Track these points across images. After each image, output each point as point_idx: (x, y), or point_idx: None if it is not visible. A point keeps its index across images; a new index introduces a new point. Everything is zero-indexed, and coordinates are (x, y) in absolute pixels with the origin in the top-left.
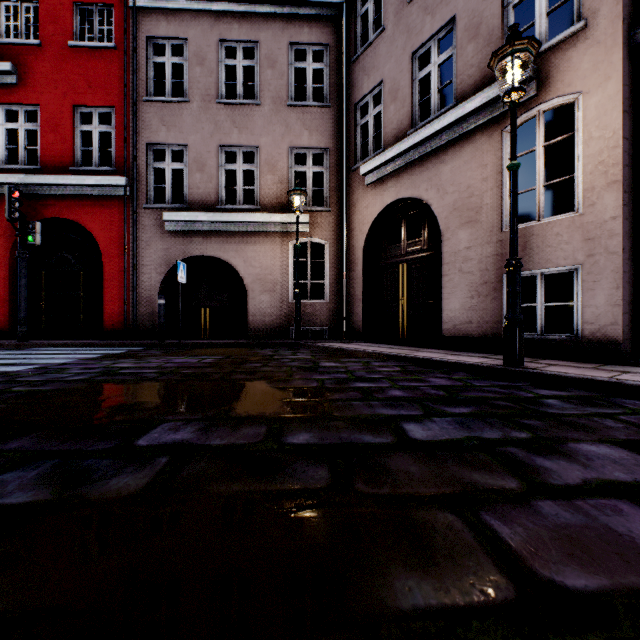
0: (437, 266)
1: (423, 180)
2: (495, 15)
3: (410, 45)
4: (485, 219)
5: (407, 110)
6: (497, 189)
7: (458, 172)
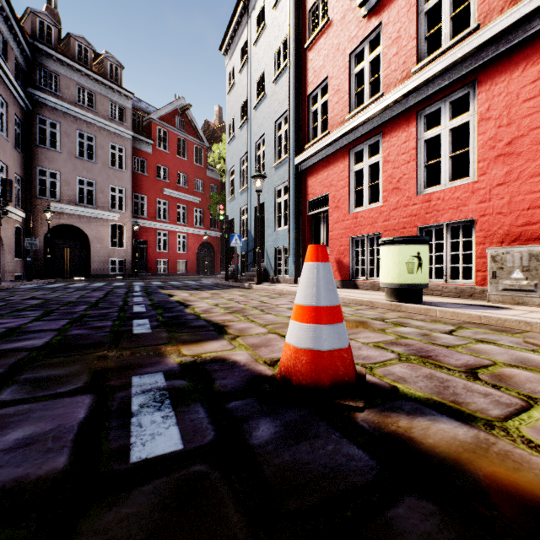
0: (84, 252)
1: (83, 223)
2: (108, 193)
3: (77, 173)
4: (106, 243)
5: (75, 194)
6: (109, 237)
7: (97, 227)
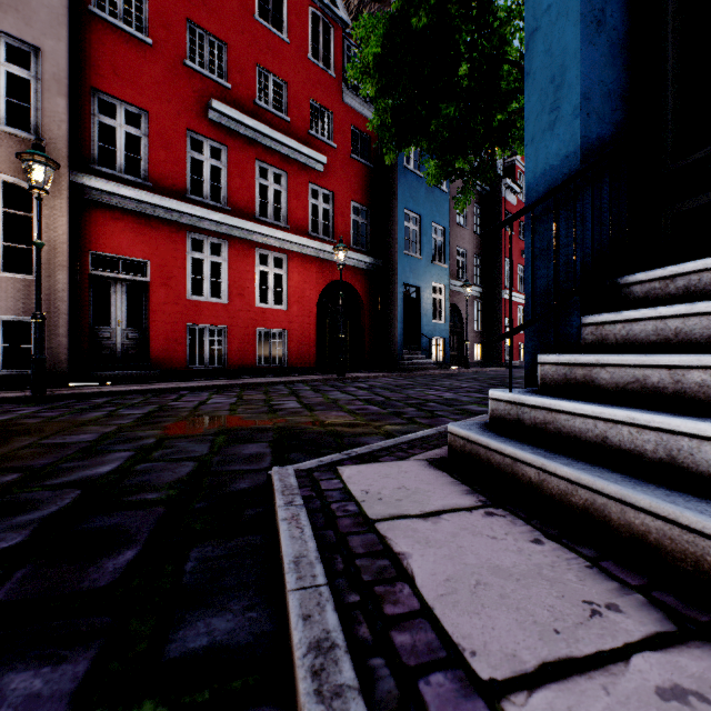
0: None
1: None
2: None
3: None
4: None
5: None
6: None
7: None
